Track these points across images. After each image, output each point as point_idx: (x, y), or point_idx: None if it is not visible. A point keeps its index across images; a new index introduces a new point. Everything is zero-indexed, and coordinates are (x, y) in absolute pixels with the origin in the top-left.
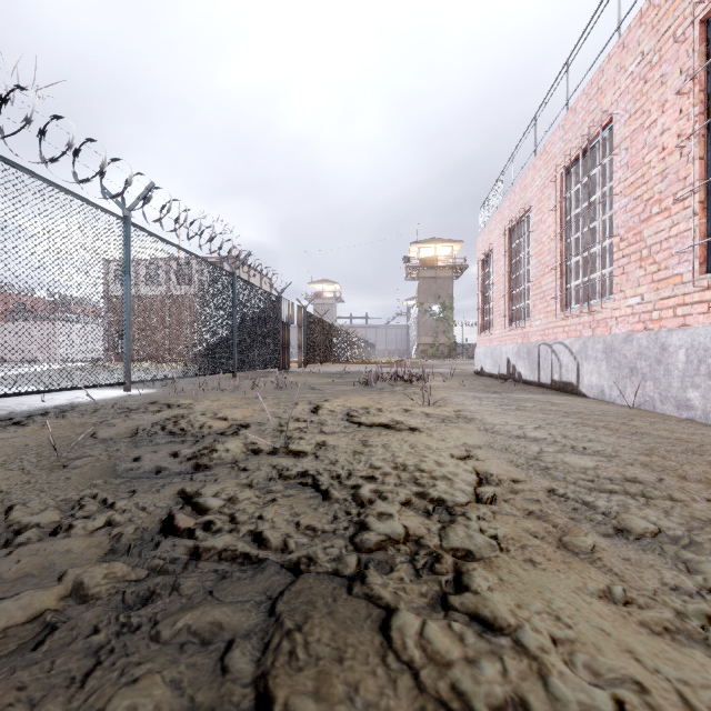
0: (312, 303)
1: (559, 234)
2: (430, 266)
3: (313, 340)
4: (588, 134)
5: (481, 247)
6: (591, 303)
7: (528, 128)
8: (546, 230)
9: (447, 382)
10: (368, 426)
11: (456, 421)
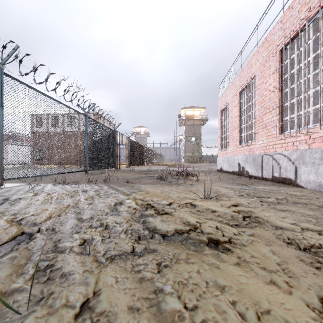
0: (133, 135)
1: (278, 88)
2: (190, 119)
3: (134, 153)
4: (306, 16)
5: (221, 104)
6: (306, 128)
7: (252, 33)
8: (267, 87)
9: (207, 177)
10: (164, 234)
11: (248, 225)
